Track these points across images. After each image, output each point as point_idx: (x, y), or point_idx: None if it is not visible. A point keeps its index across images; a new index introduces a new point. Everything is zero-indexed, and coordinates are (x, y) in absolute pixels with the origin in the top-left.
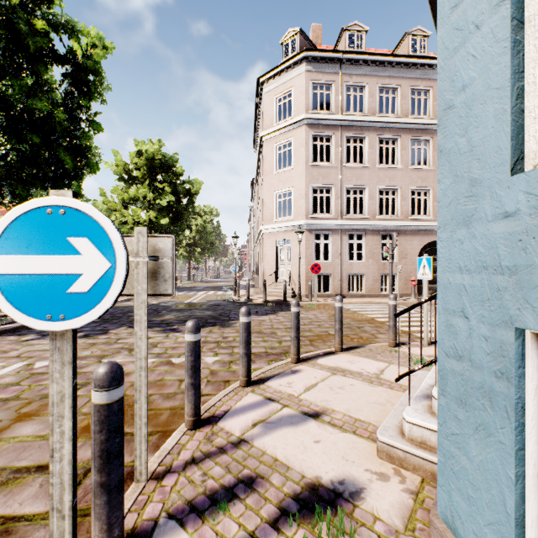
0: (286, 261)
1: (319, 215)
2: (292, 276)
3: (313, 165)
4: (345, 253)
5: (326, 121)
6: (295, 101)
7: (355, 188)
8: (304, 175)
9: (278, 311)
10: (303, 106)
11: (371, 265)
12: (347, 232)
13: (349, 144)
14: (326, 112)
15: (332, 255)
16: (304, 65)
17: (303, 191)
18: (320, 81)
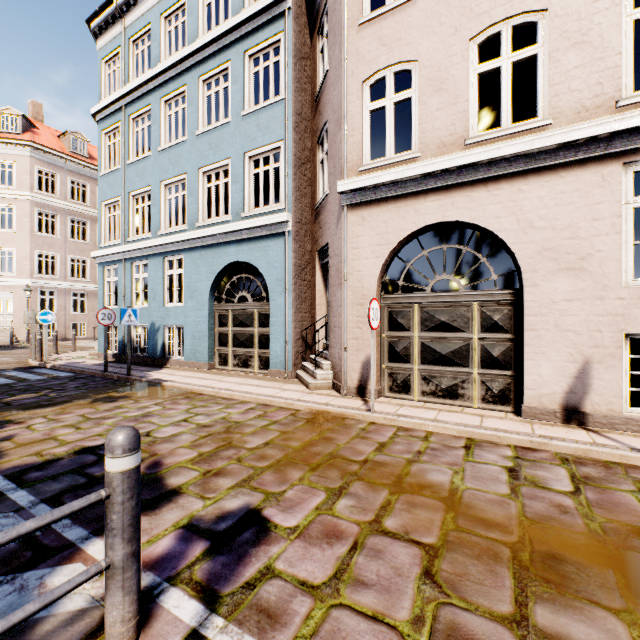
0: (6, 311)
1: (46, 276)
2: (14, 325)
3: (39, 235)
4: (71, 307)
5: (52, 203)
6: (18, 176)
7: (79, 258)
8: (30, 241)
9: (15, 349)
10: (28, 184)
11: (93, 316)
12: (72, 291)
13: (74, 224)
14: (52, 195)
15: (58, 308)
16: (30, 152)
17: (29, 254)
18: (46, 169)
